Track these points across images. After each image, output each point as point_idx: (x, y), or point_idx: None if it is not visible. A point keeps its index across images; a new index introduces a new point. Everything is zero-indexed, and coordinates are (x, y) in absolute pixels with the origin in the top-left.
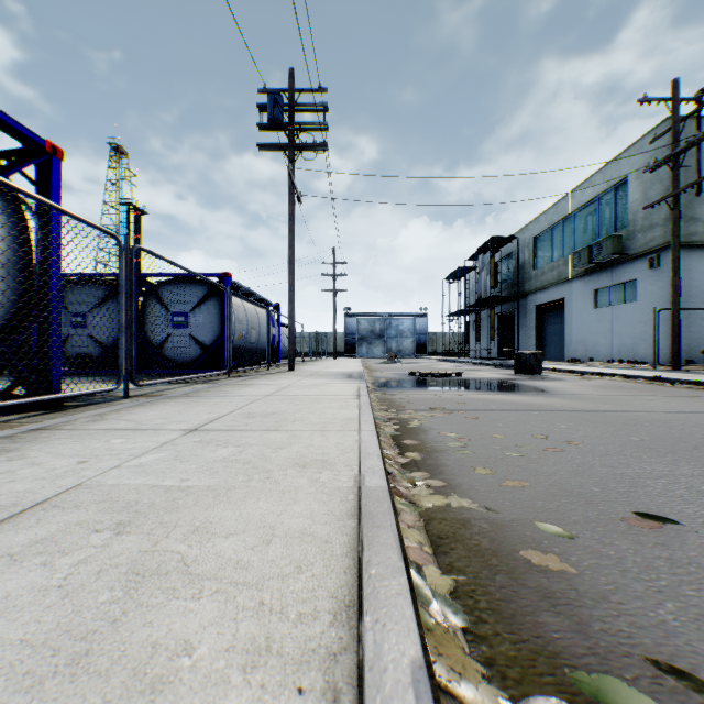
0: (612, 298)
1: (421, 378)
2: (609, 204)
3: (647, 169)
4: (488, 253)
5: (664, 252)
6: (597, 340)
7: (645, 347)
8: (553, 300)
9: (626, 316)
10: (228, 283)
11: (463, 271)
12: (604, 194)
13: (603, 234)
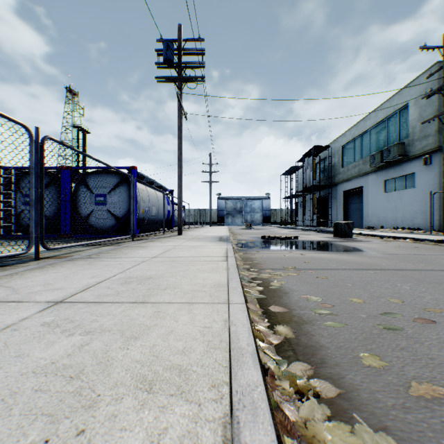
0: (396, 186)
1: (270, 240)
2: (395, 122)
3: (424, 96)
4: (312, 157)
5: (435, 154)
6: (386, 214)
7: (420, 218)
8: (355, 188)
9: (407, 197)
10: (134, 173)
11: (294, 169)
12: (391, 116)
13: (390, 143)
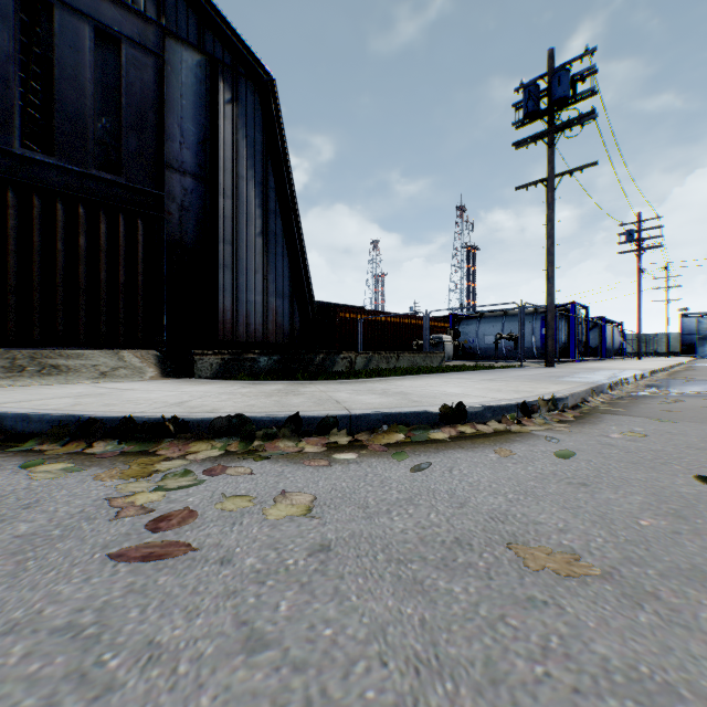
0: None
1: None
2: None
3: None
4: None
5: None
6: None
7: None
8: None
9: None
10: (604, 320)
11: None
12: None
13: None
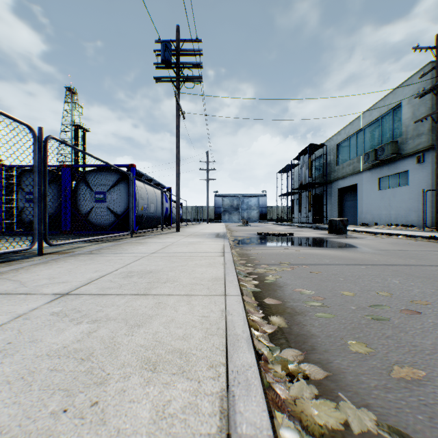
0: (390, 183)
1: (266, 237)
2: (389, 121)
3: (417, 96)
4: (307, 155)
5: (428, 152)
6: (380, 211)
7: (414, 215)
8: (350, 185)
9: (400, 195)
10: (133, 171)
11: (290, 167)
12: (385, 114)
13: (384, 141)
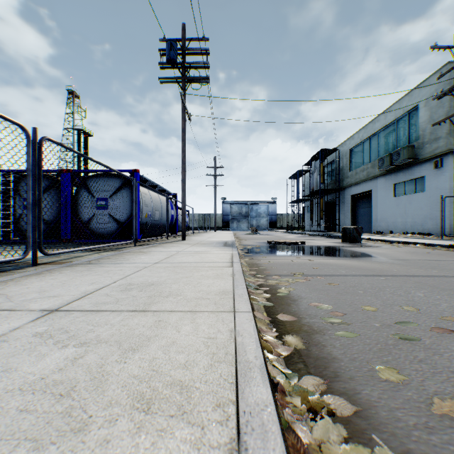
0: (406, 190)
1: (277, 246)
2: (404, 124)
3: (435, 98)
4: (319, 160)
5: (446, 157)
6: (396, 218)
7: (431, 223)
8: (363, 192)
9: (417, 202)
10: (137, 176)
11: (301, 173)
12: (400, 118)
13: (400, 146)
